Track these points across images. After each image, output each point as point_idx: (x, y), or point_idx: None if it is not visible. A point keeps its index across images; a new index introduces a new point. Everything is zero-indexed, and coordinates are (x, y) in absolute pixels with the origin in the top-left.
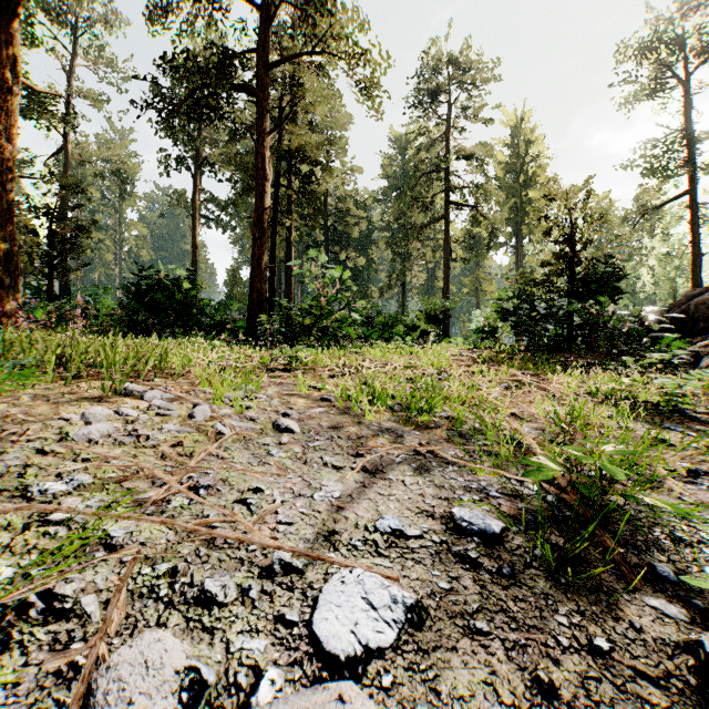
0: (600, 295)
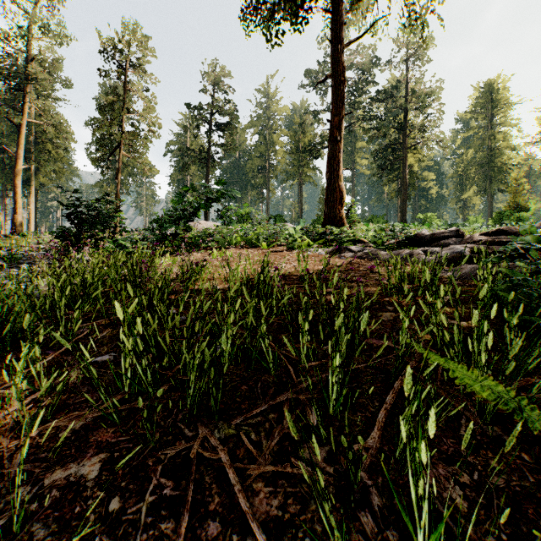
0: (527, 211)
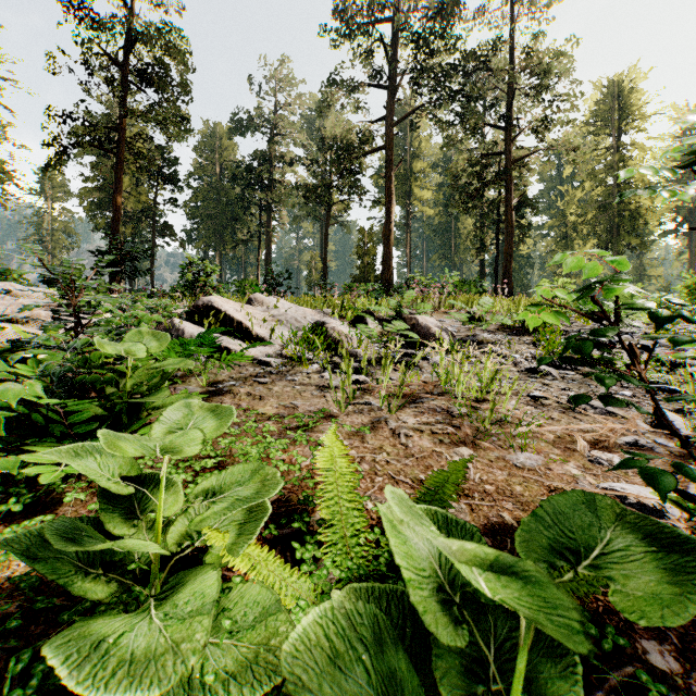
0: None
